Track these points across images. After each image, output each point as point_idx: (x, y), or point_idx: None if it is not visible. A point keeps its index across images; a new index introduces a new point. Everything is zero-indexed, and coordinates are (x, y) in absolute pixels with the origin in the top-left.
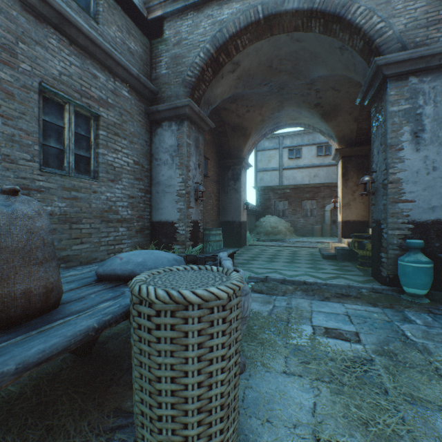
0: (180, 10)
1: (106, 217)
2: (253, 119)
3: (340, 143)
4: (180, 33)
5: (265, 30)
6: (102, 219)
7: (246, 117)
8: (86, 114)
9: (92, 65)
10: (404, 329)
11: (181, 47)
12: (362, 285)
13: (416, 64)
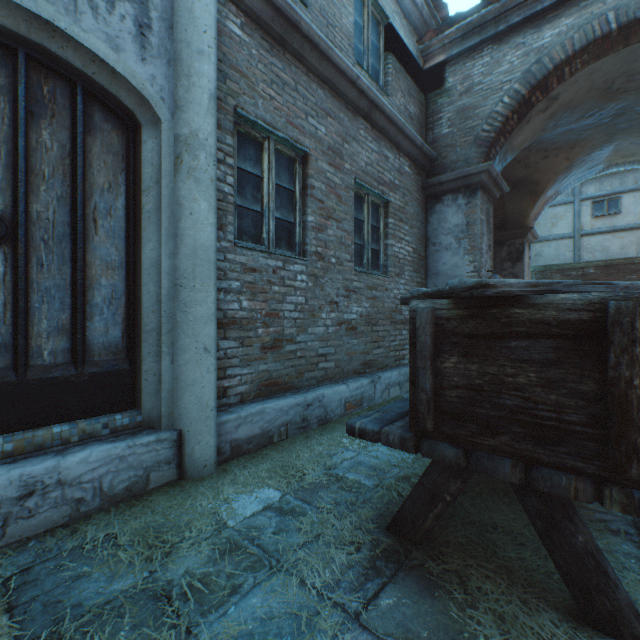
0: (472, 47)
1: (393, 318)
2: (551, 168)
3: None
4: (470, 77)
5: (615, 42)
6: (391, 321)
7: (541, 165)
8: (377, 202)
9: (384, 146)
10: None
11: (472, 95)
12: None
13: None
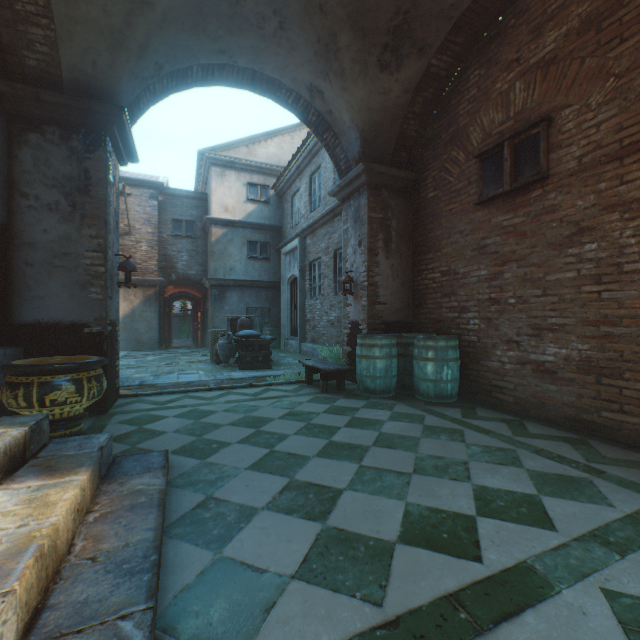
0: None
1: None
2: None
3: None
4: None
5: (259, 83)
6: None
7: None
8: None
9: None
10: (152, 378)
11: None
12: (148, 391)
13: None
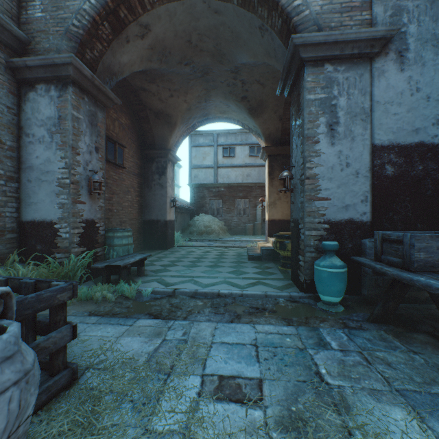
0: None
1: None
2: (178, 106)
3: (267, 141)
4: None
5: None
6: None
7: (170, 102)
8: None
9: None
10: (318, 362)
11: None
12: (280, 293)
13: (331, 50)
